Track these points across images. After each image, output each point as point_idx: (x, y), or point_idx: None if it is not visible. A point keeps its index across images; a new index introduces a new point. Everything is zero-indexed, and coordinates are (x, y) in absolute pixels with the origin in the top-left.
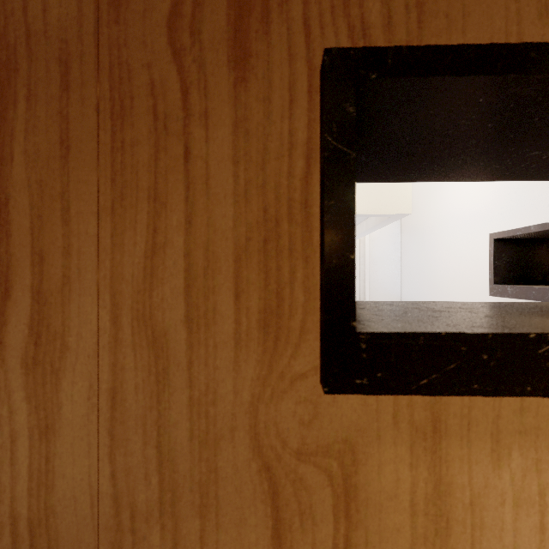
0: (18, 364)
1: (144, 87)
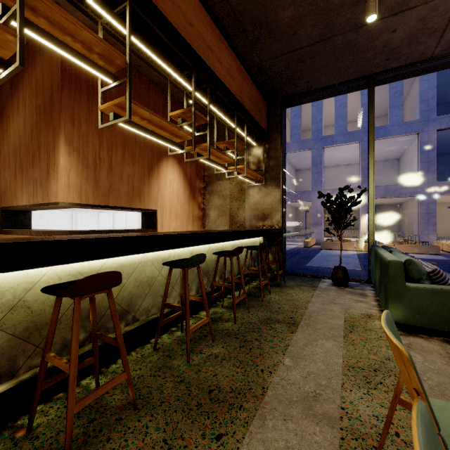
0: None
1: None
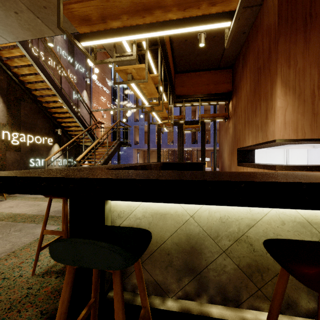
0: (233, 164)
1: (235, 149)
